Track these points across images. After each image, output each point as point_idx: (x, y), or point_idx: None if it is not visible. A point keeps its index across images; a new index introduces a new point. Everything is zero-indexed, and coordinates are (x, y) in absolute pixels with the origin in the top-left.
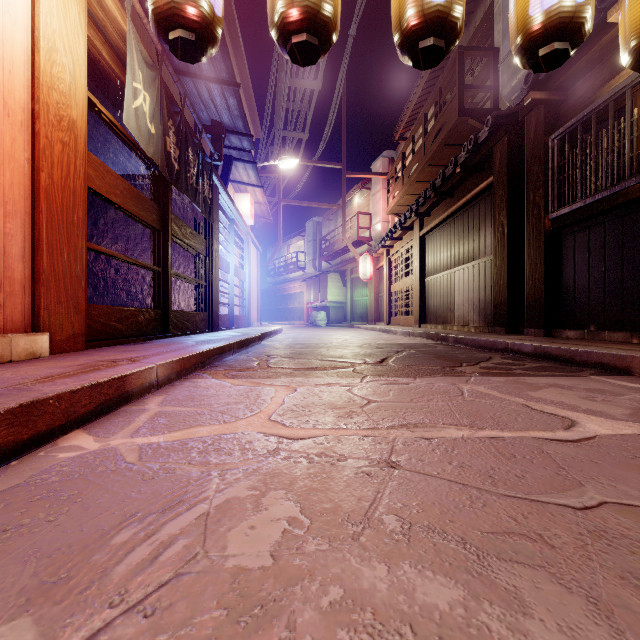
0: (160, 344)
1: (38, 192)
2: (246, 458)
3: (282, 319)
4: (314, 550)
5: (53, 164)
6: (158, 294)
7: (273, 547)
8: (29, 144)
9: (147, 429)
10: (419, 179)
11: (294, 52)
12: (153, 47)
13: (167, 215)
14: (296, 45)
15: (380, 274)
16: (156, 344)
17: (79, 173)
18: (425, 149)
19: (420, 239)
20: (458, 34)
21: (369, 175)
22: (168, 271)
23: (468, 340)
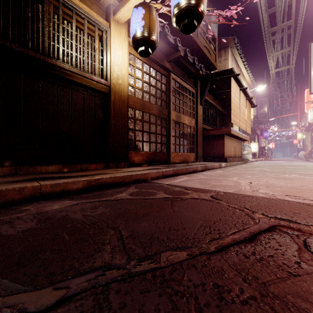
0: None
1: None
2: None
3: None
4: None
5: None
6: None
7: None
8: None
9: None
10: None
11: None
12: None
13: None
14: None
15: None
16: None
17: None
18: None
19: None
20: None
21: None
22: None
23: None
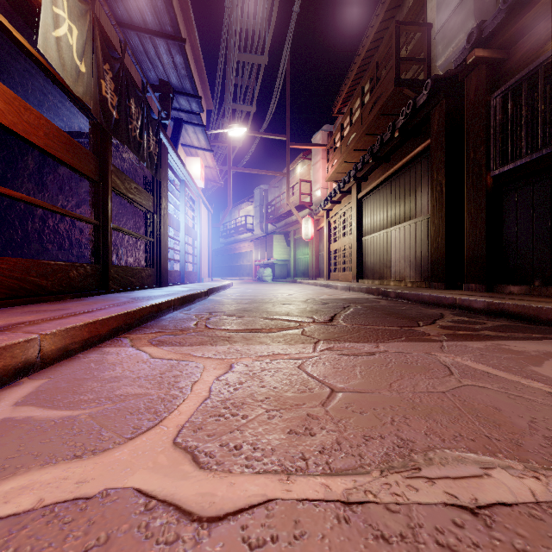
0: (87, 302)
1: None
2: None
3: (233, 275)
4: None
5: None
6: (97, 248)
7: None
8: None
9: None
10: (356, 148)
11: None
12: None
13: (106, 166)
14: None
15: (320, 235)
16: (82, 302)
17: None
18: (362, 119)
19: (358, 202)
20: None
21: (310, 146)
22: (108, 225)
23: (411, 295)
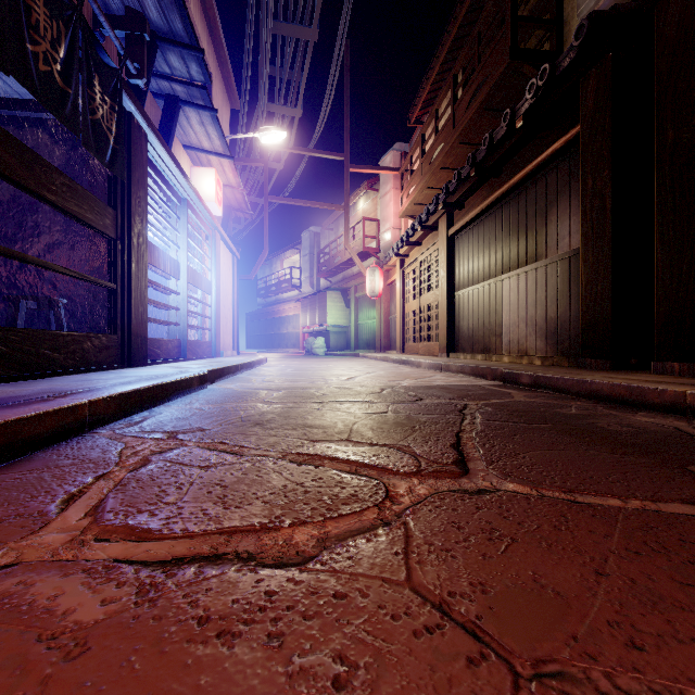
0: None
1: None
2: None
3: (274, 346)
4: None
5: None
6: None
7: None
8: None
9: None
10: (444, 165)
11: None
12: None
13: None
14: None
15: (391, 291)
16: None
17: None
18: (455, 121)
19: (448, 240)
20: None
21: (377, 170)
22: None
23: (567, 382)
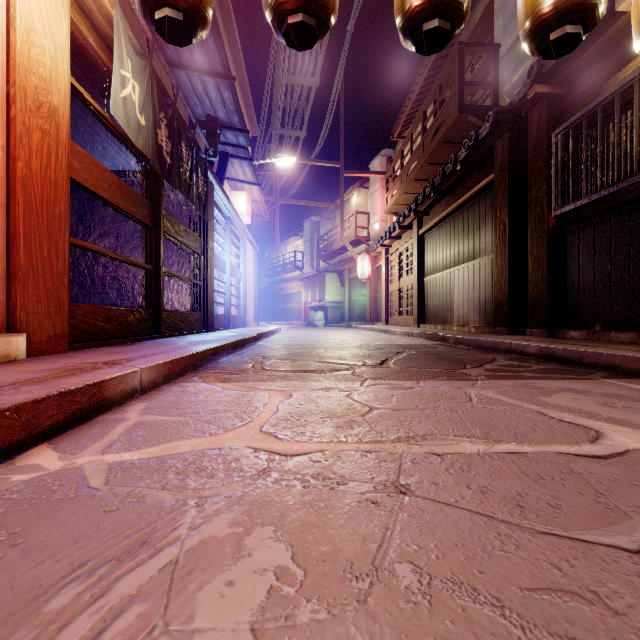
0: (150, 345)
1: (14, 182)
2: (231, 481)
3: (280, 319)
4: (308, 620)
5: (31, 153)
6: (150, 293)
7: (255, 615)
8: (4, 130)
9: (122, 443)
10: (418, 178)
11: (290, 34)
12: (144, 37)
13: (159, 211)
14: (292, 26)
15: (378, 274)
16: (145, 345)
17: (61, 164)
18: (424, 147)
19: (419, 238)
20: (464, 16)
21: (367, 174)
22: (160, 269)
23: (469, 340)
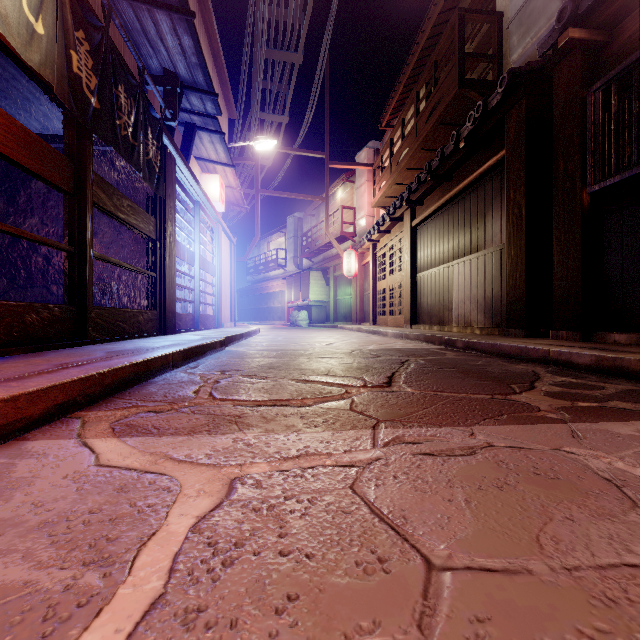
0: (39, 359)
1: None
2: None
3: (262, 319)
4: None
5: None
6: (71, 284)
7: None
8: None
9: None
10: (409, 166)
11: None
12: None
13: (84, 174)
14: None
15: (365, 271)
16: (32, 359)
17: None
18: (417, 131)
19: (411, 230)
20: None
21: (353, 166)
22: (86, 252)
23: (485, 345)
